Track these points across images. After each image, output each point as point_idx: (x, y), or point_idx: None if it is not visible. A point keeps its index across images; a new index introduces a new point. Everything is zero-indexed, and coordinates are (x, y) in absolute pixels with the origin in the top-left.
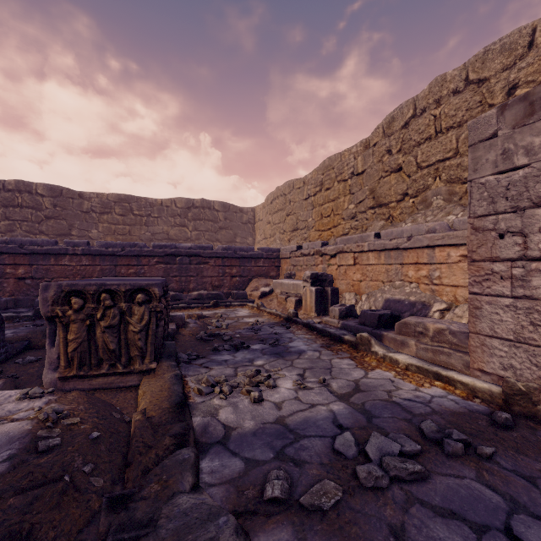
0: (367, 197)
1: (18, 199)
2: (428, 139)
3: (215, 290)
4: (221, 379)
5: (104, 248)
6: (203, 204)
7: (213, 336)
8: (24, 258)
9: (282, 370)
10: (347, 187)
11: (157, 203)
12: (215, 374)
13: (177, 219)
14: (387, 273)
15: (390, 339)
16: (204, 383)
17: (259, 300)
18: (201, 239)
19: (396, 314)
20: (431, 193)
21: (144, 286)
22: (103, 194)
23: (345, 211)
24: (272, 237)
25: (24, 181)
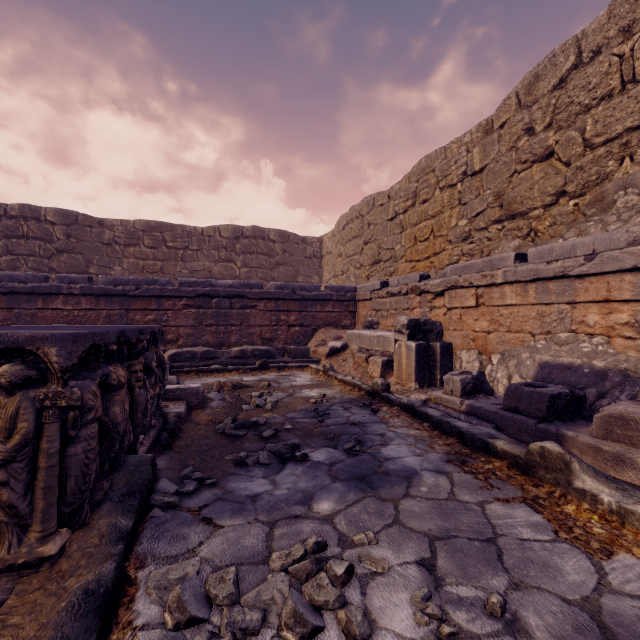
0: (489, 205)
1: (23, 228)
2: (605, 96)
3: (265, 344)
4: (218, 596)
5: (111, 286)
6: (255, 232)
7: (246, 426)
8: (0, 299)
9: (378, 541)
10: (455, 195)
11: (197, 232)
12: (218, 550)
13: (222, 252)
14: (541, 319)
15: (582, 446)
16: (169, 611)
17: (326, 359)
18: (253, 278)
19: (579, 393)
20: (614, 186)
21: (21, 341)
22: (129, 221)
23: (452, 230)
24: (345, 275)
25: (30, 205)
